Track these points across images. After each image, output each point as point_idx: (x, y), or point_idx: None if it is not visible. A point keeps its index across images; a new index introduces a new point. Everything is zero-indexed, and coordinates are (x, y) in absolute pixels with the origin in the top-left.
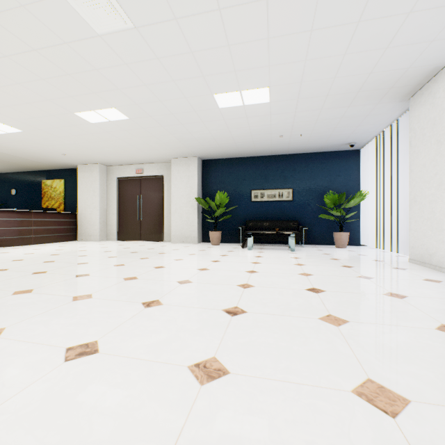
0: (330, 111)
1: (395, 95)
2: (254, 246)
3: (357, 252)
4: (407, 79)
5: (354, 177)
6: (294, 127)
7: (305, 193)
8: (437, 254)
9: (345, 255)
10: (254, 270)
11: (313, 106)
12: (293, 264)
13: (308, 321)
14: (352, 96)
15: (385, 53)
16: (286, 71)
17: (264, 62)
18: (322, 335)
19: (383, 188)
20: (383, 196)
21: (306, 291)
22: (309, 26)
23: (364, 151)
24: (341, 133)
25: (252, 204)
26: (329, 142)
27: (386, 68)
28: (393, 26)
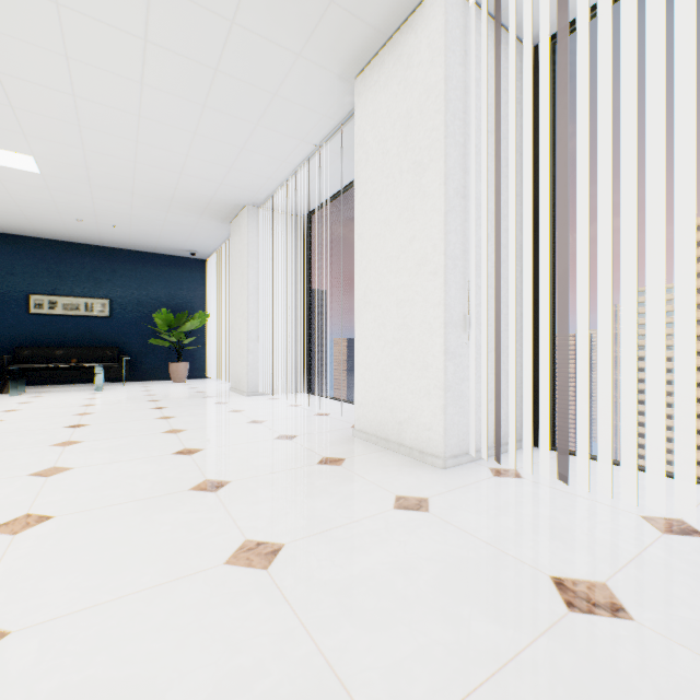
0: (146, 210)
1: (215, 216)
2: (32, 389)
3: (192, 385)
4: (218, 206)
5: (201, 293)
6: (99, 214)
7: (133, 308)
8: (243, 379)
9: (171, 390)
10: None
11: (119, 198)
12: (79, 406)
13: (34, 449)
14: (167, 203)
15: (183, 177)
16: (58, 149)
17: (15, 128)
18: (40, 454)
19: None
20: None
21: (64, 428)
22: (75, 121)
23: (213, 264)
24: (174, 238)
25: (32, 318)
26: (162, 243)
27: (191, 190)
28: (178, 159)
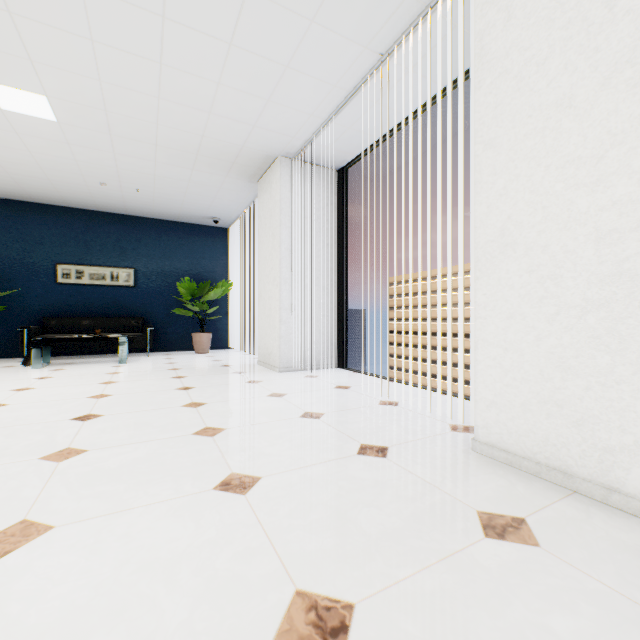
0: (170, 168)
1: (243, 173)
2: (58, 360)
3: (216, 357)
4: (247, 159)
5: (223, 262)
6: (122, 176)
7: (157, 277)
8: (273, 353)
9: (195, 362)
10: (0, 403)
11: (142, 153)
12: (97, 383)
13: (14, 467)
14: (192, 158)
15: (211, 119)
16: (72, 83)
17: (18, 50)
18: (16, 481)
19: (254, 279)
20: (254, 289)
21: (70, 421)
22: (85, 32)
23: (234, 232)
24: (198, 203)
25: (60, 287)
26: (185, 210)
27: (219, 137)
28: (207, 90)
